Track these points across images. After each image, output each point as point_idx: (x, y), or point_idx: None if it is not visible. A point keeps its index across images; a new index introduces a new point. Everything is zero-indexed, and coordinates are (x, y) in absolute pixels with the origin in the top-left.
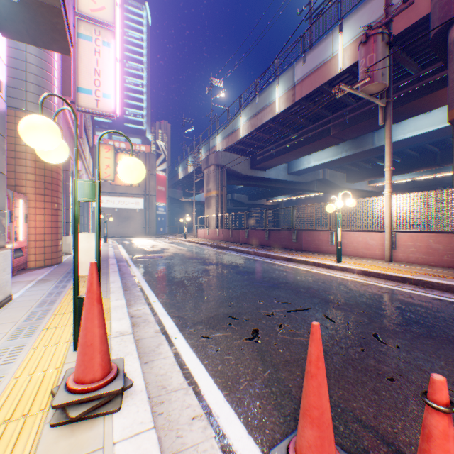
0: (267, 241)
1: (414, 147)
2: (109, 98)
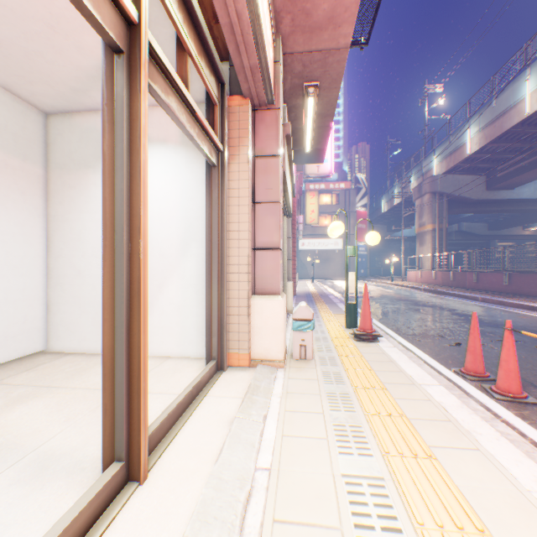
0: (505, 287)
1: None
2: (326, 162)
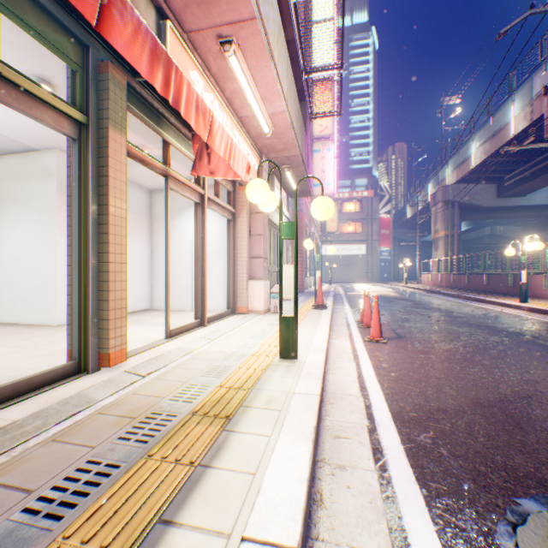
0: (485, 286)
1: None
2: (330, 186)
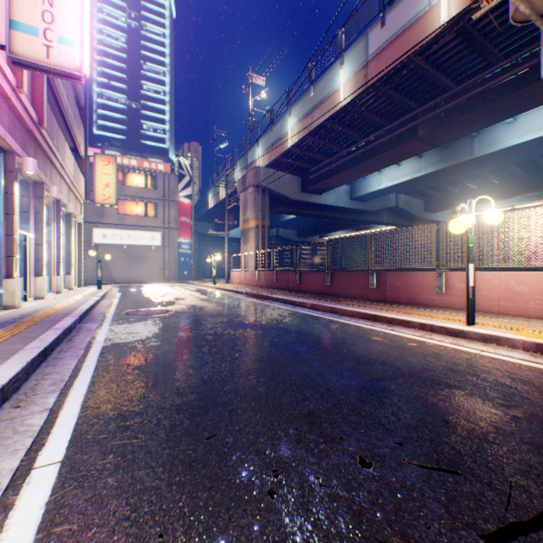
0: (328, 287)
1: (521, 163)
2: (70, 46)
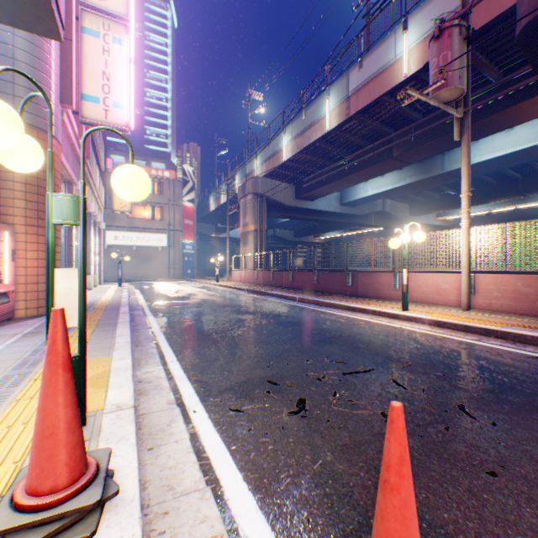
0: (315, 285)
1: (492, 173)
2: (121, 108)
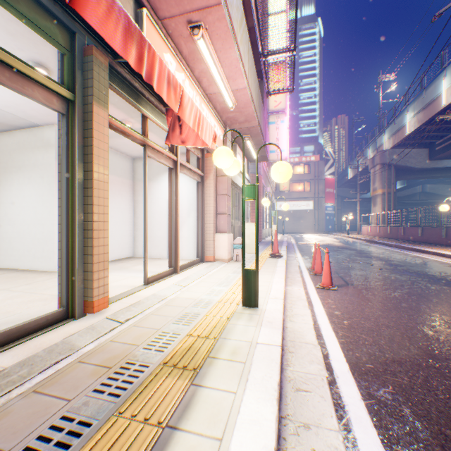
0: (419, 237)
1: None
2: (283, 152)
